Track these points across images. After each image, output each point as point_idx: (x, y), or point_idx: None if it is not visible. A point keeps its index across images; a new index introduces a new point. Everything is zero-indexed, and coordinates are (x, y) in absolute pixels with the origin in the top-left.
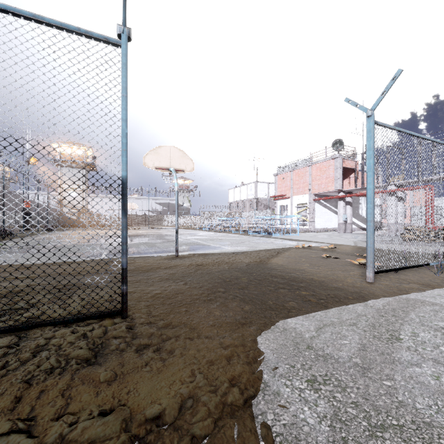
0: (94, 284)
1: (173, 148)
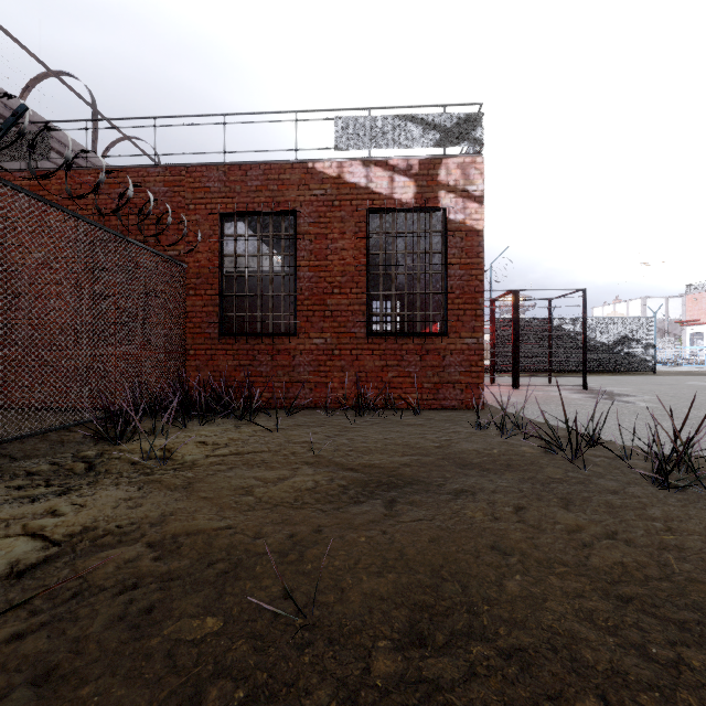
0: (649, 365)
1: (616, 313)
